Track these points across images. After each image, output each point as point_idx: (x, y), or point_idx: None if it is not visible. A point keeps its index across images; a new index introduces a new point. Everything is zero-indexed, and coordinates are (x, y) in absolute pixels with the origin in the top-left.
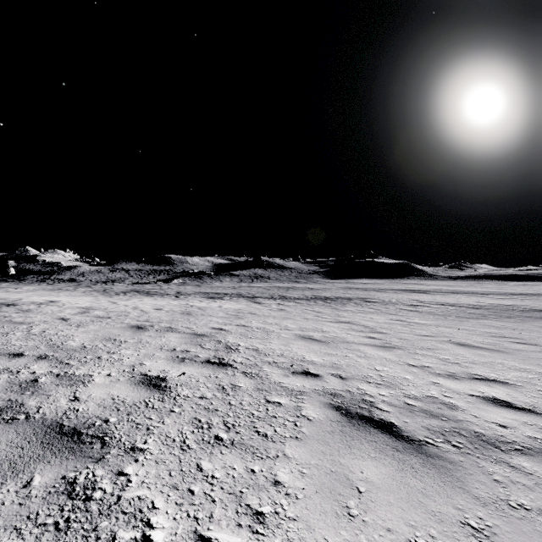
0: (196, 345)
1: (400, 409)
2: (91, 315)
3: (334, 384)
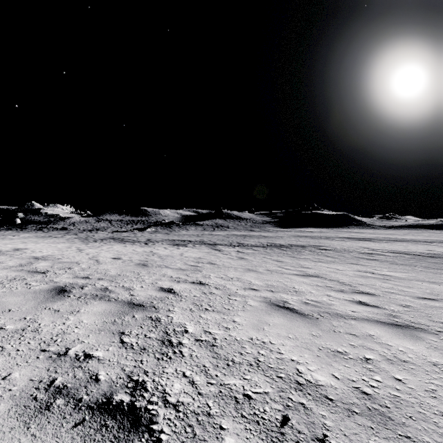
0: (115, 333)
1: None
2: (27, 268)
3: None
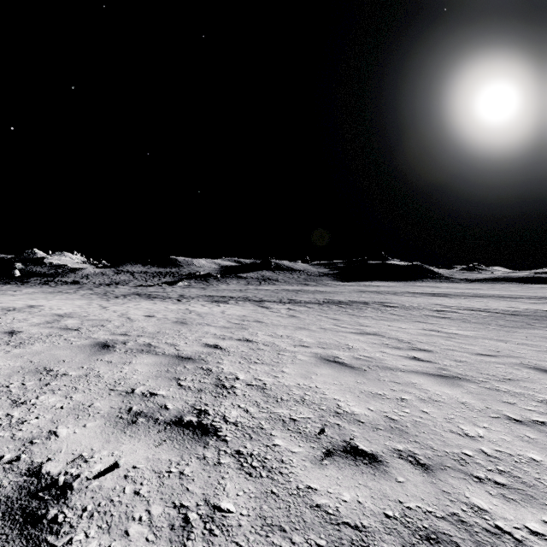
0: (172, 379)
1: None
2: (56, 326)
3: (416, 489)
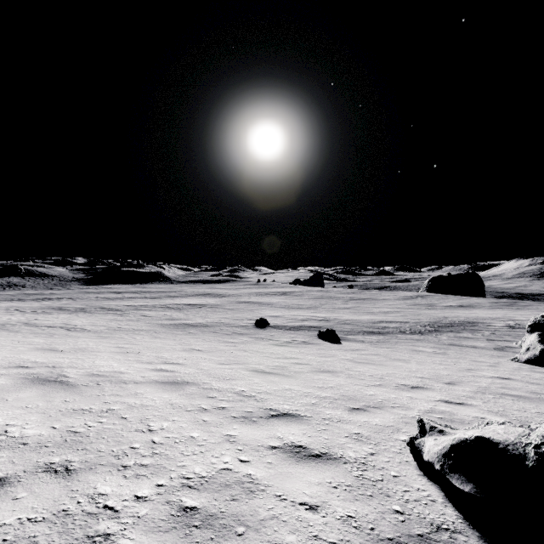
0: None
1: (4, 306)
2: None
3: None
